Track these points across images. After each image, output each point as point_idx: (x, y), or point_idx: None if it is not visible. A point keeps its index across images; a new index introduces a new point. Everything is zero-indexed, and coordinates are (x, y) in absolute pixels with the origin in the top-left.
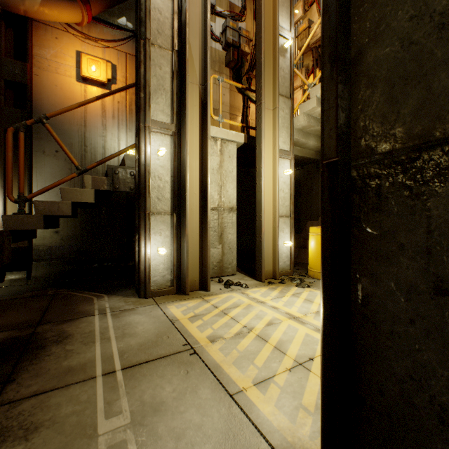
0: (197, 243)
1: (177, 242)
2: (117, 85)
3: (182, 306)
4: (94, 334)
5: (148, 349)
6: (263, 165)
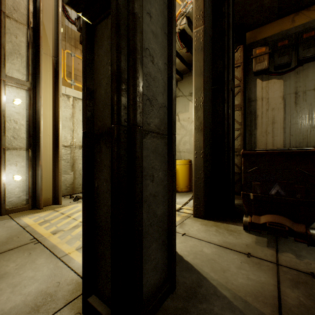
0: (51, 170)
1: (33, 170)
2: None
3: (35, 216)
4: None
5: None
6: None
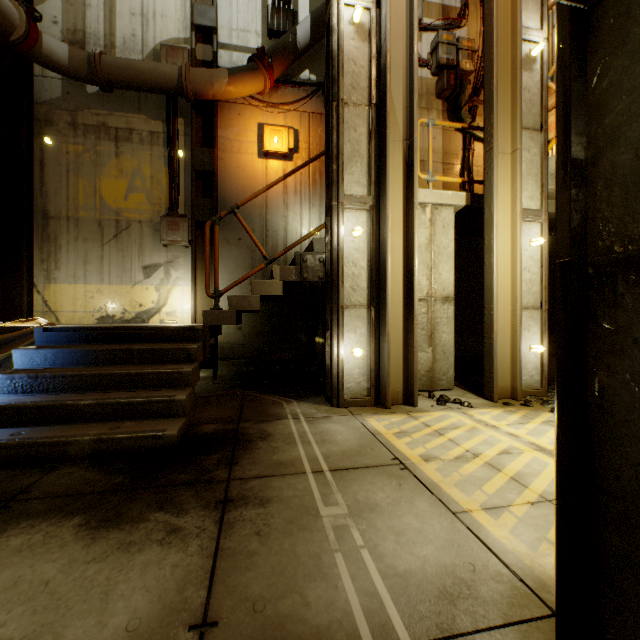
0: (400, 343)
1: (375, 342)
2: (299, 153)
3: (384, 420)
4: (293, 436)
5: (352, 457)
6: (495, 235)
